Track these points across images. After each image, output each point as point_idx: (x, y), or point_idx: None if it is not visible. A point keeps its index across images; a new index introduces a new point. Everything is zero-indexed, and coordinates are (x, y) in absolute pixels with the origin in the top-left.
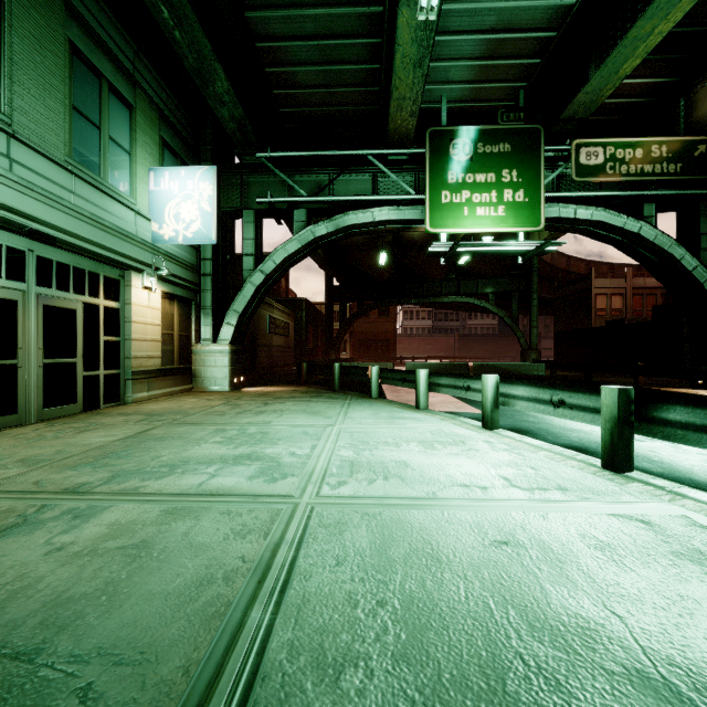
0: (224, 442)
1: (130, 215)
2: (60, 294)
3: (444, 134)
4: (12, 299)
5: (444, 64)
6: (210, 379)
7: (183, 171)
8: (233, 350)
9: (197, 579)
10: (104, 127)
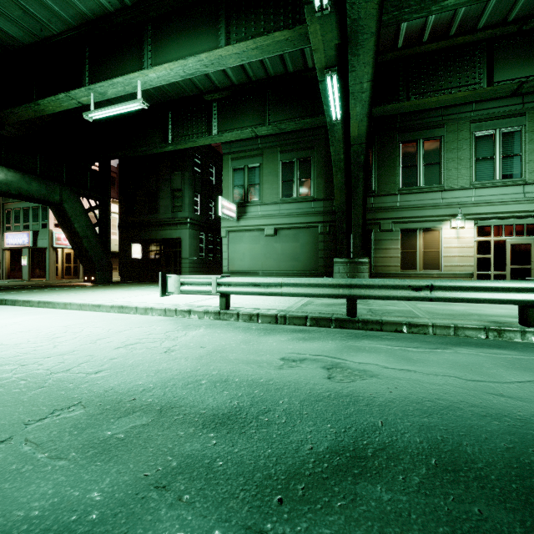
0: None
1: None
2: None
3: None
4: (528, 243)
5: None
6: None
7: None
8: None
9: None
10: None
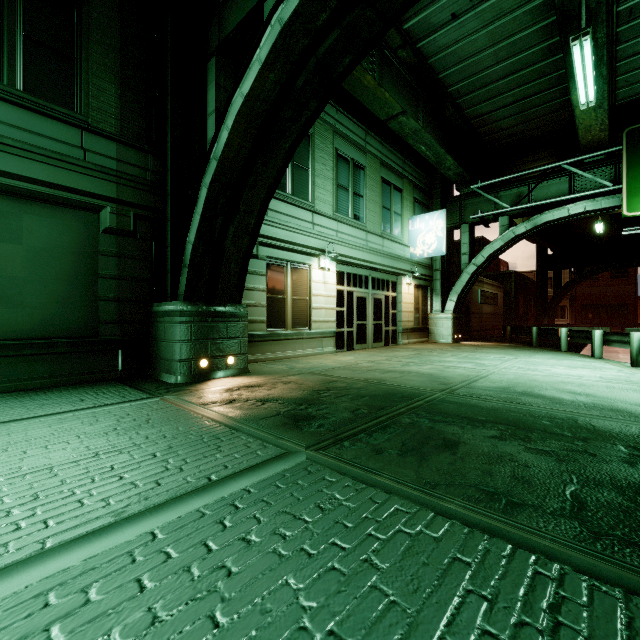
0: (457, 358)
1: (401, 248)
2: (377, 292)
3: None
4: (365, 297)
5: None
6: (439, 335)
7: (427, 216)
8: (454, 317)
9: (459, 374)
10: (392, 208)
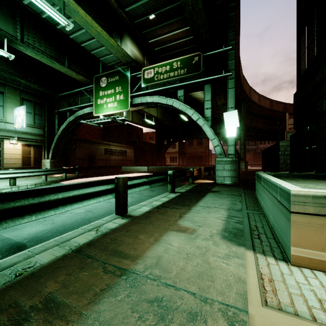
0: None
1: (2, 124)
2: None
3: (99, 77)
4: None
5: (98, 50)
6: None
7: (19, 108)
8: (52, 161)
9: None
10: None
